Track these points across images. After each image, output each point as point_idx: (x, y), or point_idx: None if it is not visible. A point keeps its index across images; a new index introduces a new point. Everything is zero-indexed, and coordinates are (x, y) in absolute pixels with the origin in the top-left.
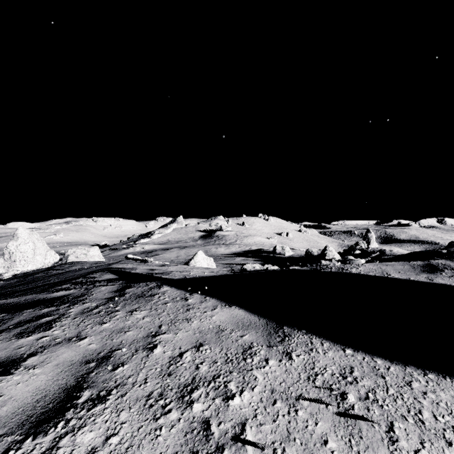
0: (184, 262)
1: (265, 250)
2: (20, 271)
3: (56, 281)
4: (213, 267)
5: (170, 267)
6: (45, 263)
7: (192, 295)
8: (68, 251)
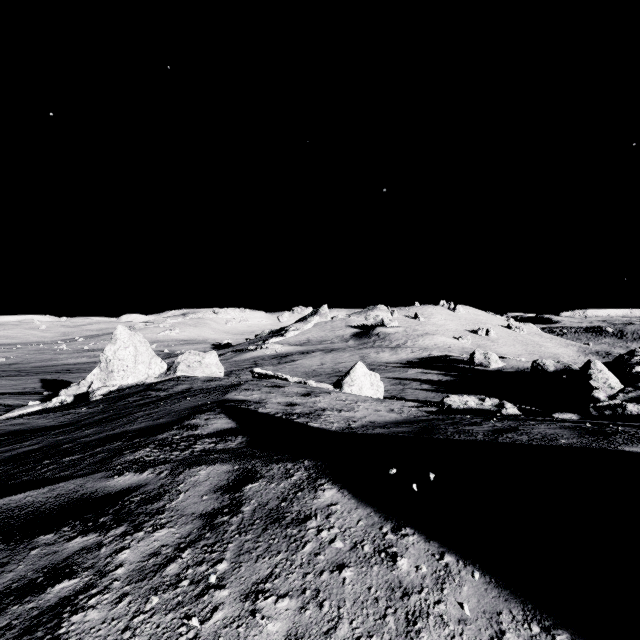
0: (331, 372)
1: (455, 358)
2: (116, 386)
3: (140, 426)
4: (379, 389)
5: (319, 399)
6: (148, 374)
7: (401, 536)
8: (178, 357)
